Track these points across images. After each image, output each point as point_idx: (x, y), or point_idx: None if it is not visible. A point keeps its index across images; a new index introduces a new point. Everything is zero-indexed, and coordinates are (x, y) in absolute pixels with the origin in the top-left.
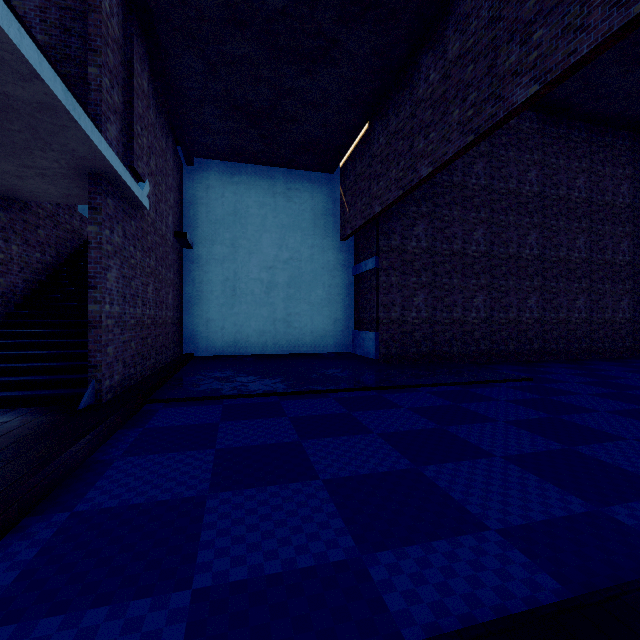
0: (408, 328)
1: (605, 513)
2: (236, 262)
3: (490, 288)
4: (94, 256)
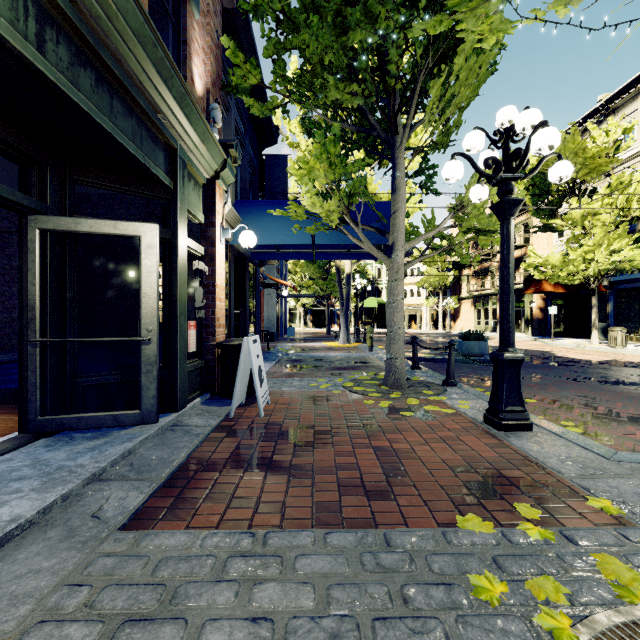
0: None
1: None
2: None
3: None
4: None
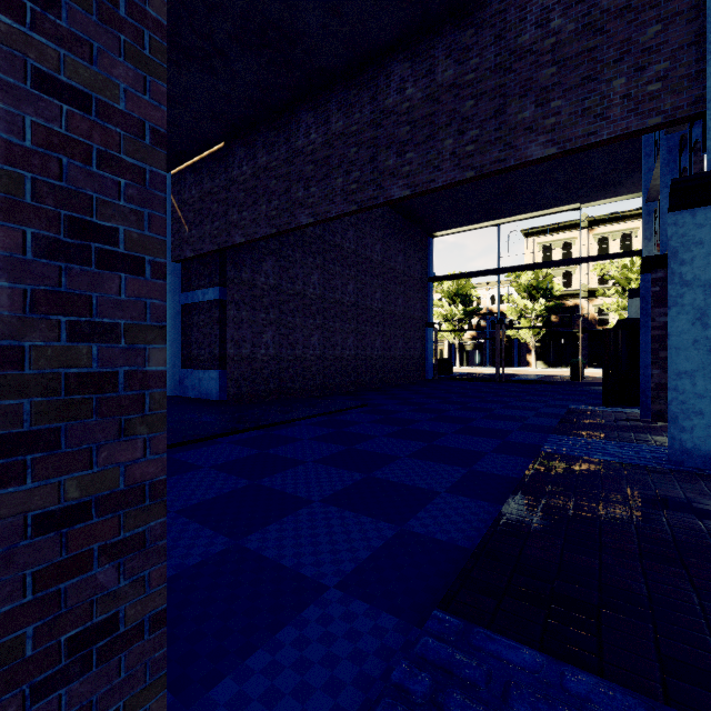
0: (258, 365)
1: (474, 470)
2: None
3: (323, 328)
4: None
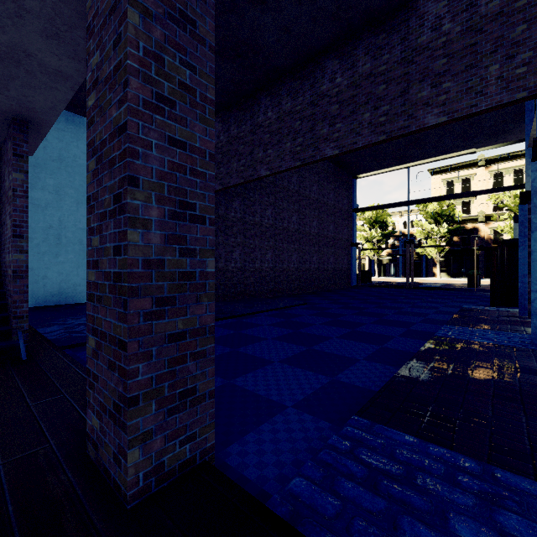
0: (229, 275)
1: (384, 347)
2: (61, 210)
3: (275, 248)
4: (19, 204)
